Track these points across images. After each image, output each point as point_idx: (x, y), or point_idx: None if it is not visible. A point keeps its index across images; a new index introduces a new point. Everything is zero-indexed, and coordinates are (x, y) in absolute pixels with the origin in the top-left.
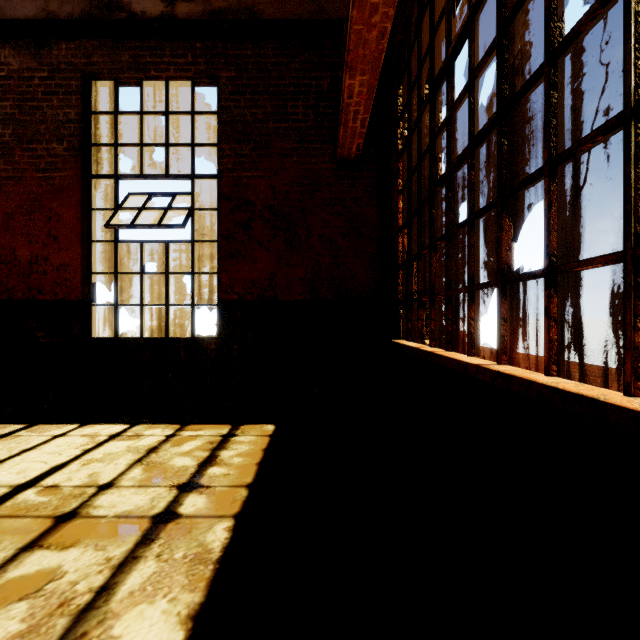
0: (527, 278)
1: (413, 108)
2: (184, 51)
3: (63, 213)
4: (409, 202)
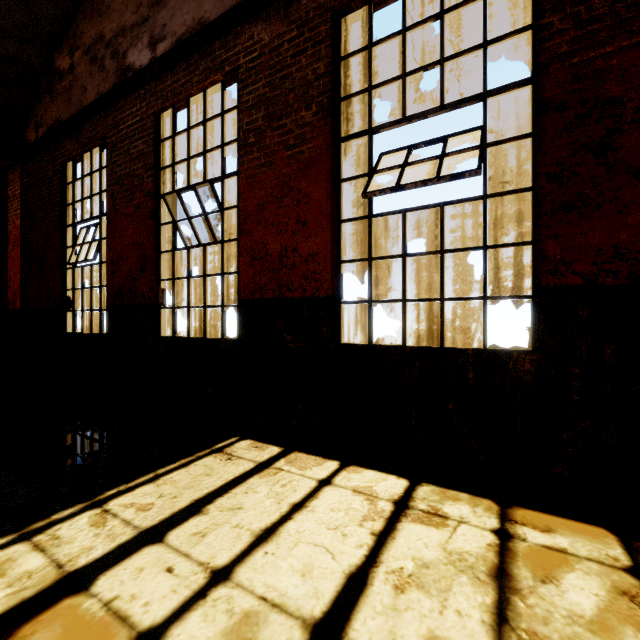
0: None
1: None
2: None
3: (311, 192)
4: None
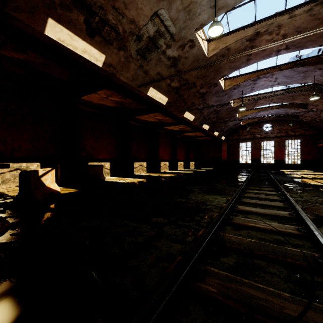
0: None
1: None
2: (296, 137)
3: (283, 152)
4: None
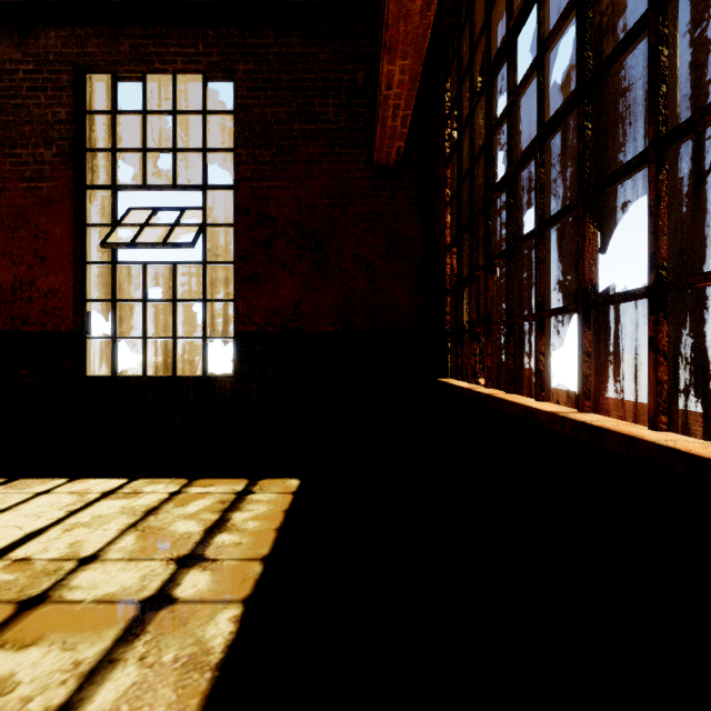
0: (622, 299)
1: (464, 103)
2: (194, 40)
3: (52, 230)
4: (459, 215)
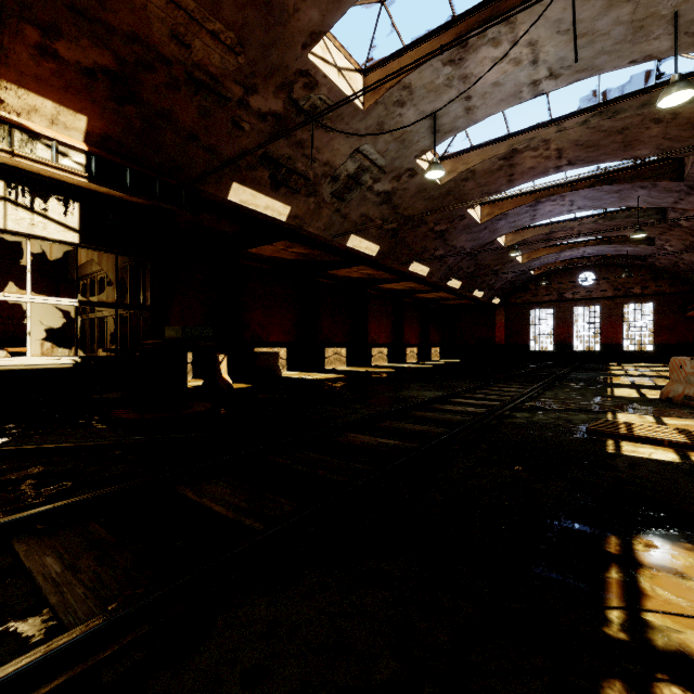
0: None
1: None
2: (646, 299)
3: (618, 329)
4: None
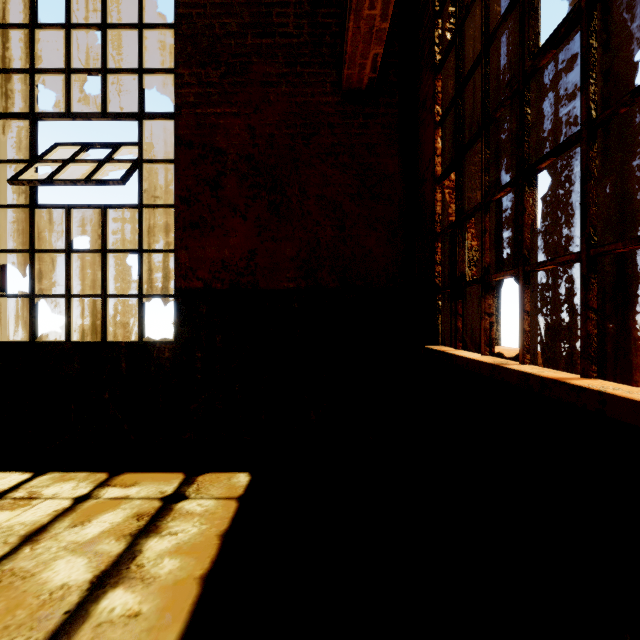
0: None
1: None
2: None
3: None
4: (459, 129)
